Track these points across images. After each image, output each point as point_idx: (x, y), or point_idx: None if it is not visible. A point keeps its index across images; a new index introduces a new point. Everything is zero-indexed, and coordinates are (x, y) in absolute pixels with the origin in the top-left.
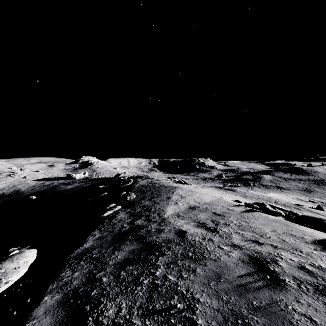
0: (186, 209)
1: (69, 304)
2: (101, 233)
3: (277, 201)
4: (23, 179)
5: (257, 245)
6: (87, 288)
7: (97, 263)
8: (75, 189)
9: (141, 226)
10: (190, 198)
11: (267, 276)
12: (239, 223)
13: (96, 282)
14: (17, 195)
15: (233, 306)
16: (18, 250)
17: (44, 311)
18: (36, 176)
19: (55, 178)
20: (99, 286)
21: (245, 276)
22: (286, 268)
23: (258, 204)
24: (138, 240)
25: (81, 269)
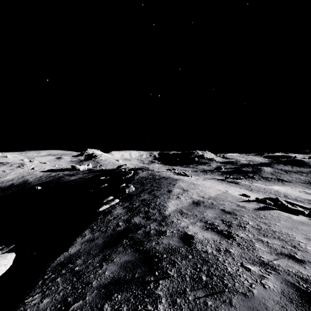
0: (189, 204)
1: None
2: (92, 233)
3: (287, 196)
4: (31, 170)
5: (297, 265)
6: None
7: (77, 283)
8: (78, 180)
9: (138, 226)
10: (192, 192)
11: None
12: (257, 226)
13: None
14: (25, 186)
15: None
16: None
17: None
18: (44, 167)
19: (61, 169)
20: None
21: None
22: None
23: (271, 199)
24: (134, 247)
25: (54, 293)
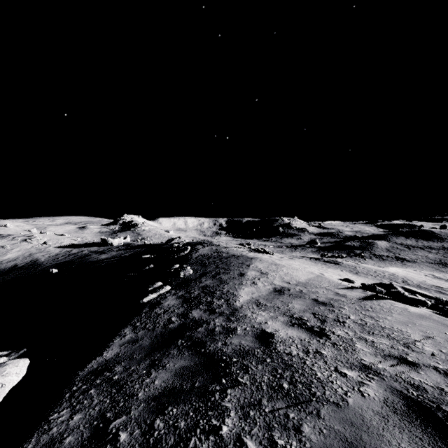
0: (269, 292)
1: None
2: (134, 332)
3: (407, 281)
4: (43, 245)
5: (409, 369)
6: None
7: (117, 395)
8: (111, 259)
9: (198, 322)
10: (274, 276)
11: None
12: (360, 320)
13: (106, 443)
14: (33, 268)
15: None
16: (6, 357)
17: None
18: (61, 241)
19: (86, 244)
20: None
21: None
22: None
23: (383, 285)
24: (193, 349)
25: (88, 407)
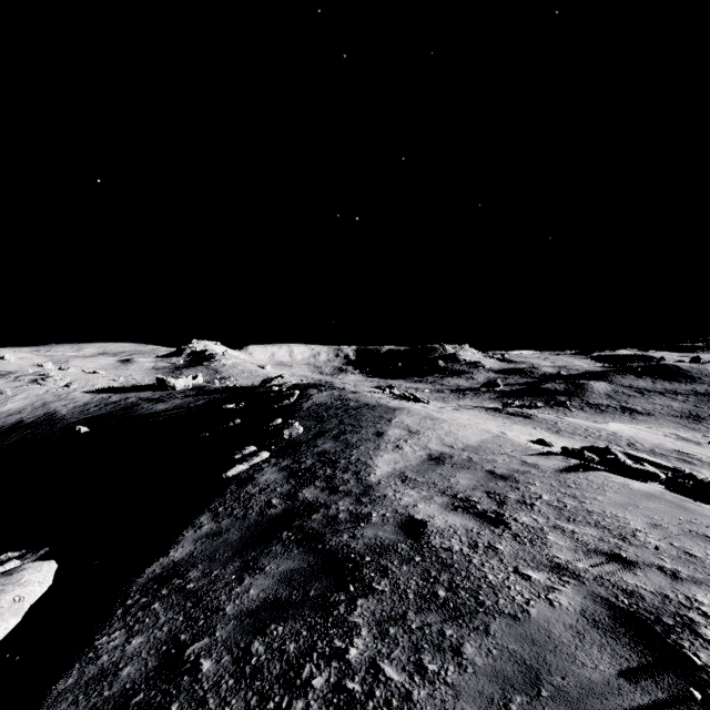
0: (421, 461)
1: None
2: (215, 521)
3: (635, 444)
4: (64, 390)
5: (621, 569)
6: (155, 693)
7: (195, 610)
8: (173, 411)
9: (313, 505)
10: (429, 436)
11: (691, 690)
12: (557, 502)
13: (183, 674)
14: (50, 425)
15: None
16: (19, 560)
17: None
18: (93, 383)
19: (133, 387)
20: (189, 690)
21: (615, 683)
22: None
23: (595, 450)
24: (305, 544)
25: (152, 627)
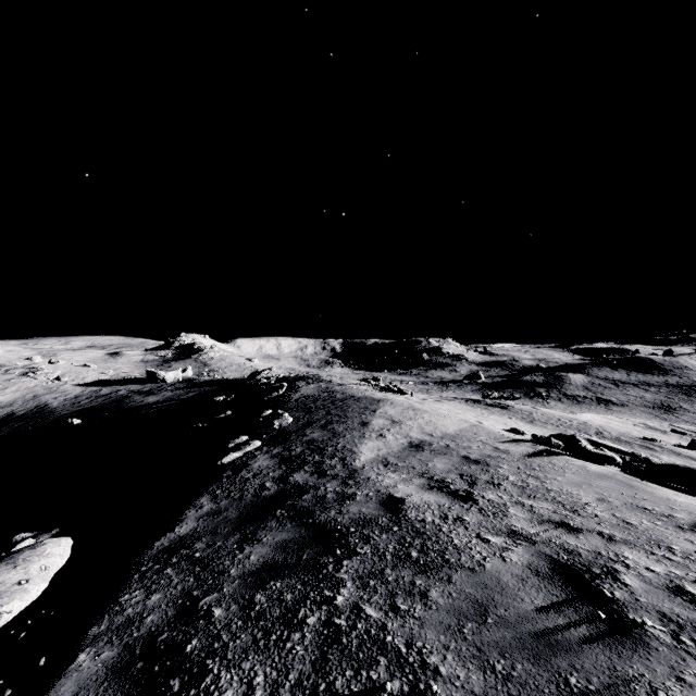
0: (402, 448)
1: (132, 673)
2: (214, 502)
3: (602, 432)
4: (55, 383)
5: (567, 534)
6: (177, 633)
7: (203, 573)
8: (164, 403)
9: (303, 488)
10: (411, 425)
11: (598, 612)
12: (521, 482)
13: (198, 619)
14: (41, 417)
15: (520, 690)
16: (33, 539)
17: (73, 692)
18: (83, 376)
19: (123, 379)
20: (205, 629)
21: (545, 612)
22: (640, 590)
23: (562, 437)
24: (297, 519)
25: (167, 587)
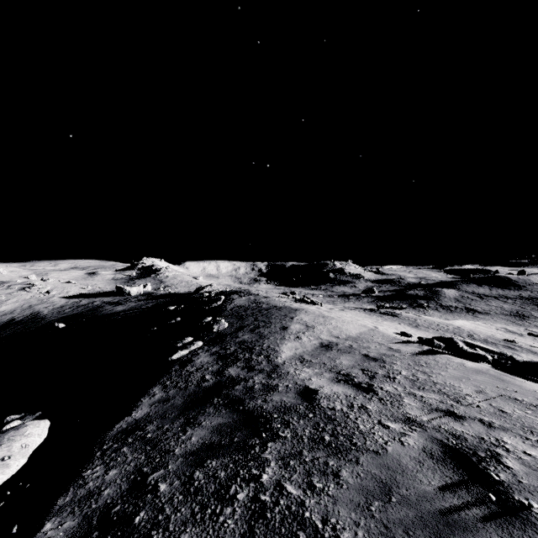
0: (315, 347)
1: None
2: (164, 391)
3: (473, 335)
4: (46, 295)
5: (453, 421)
6: (128, 505)
7: (153, 451)
8: (129, 312)
9: (236, 380)
10: (321, 329)
11: (489, 495)
12: (412, 376)
13: (147, 493)
14: (35, 322)
15: None
16: (20, 420)
17: None
18: (67, 290)
19: (98, 293)
20: (151, 503)
21: (441, 492)
22: (521, 473)
23: (442, 339)
24: (230, 406)
25: (122, 464)
